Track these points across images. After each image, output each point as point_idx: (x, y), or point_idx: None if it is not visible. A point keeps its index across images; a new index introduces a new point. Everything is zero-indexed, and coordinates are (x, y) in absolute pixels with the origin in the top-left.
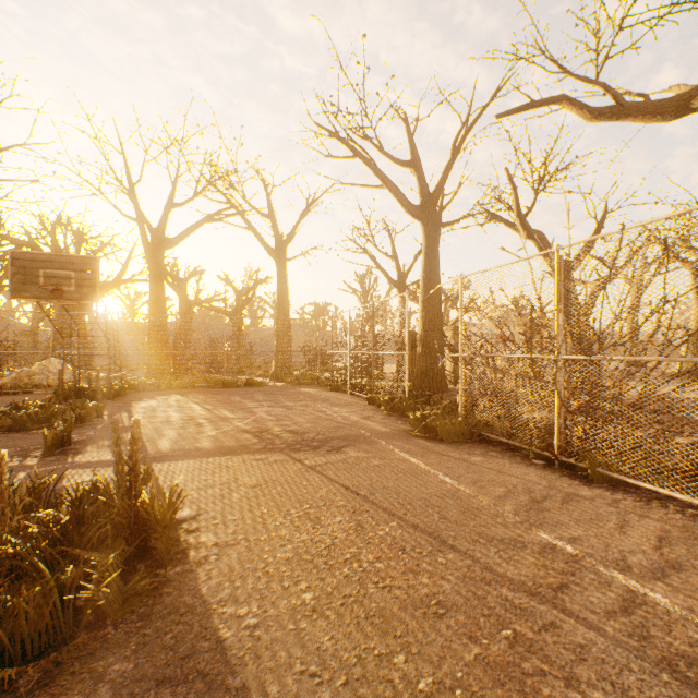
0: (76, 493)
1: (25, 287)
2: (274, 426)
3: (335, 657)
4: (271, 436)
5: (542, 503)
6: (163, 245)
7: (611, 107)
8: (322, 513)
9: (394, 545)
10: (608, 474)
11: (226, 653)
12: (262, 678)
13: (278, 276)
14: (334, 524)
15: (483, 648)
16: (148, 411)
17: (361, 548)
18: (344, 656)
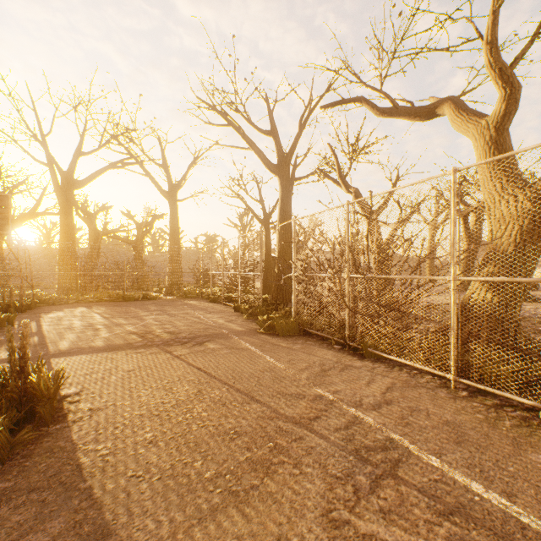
0: None
1: None
2: (157, 329)
3: (157, 466)
4: (152, 336)
5: (327, 371)
6: (71, 186)
7: (391, 108)
8: (175, 385)
9: (219, 402)
10: (373, 352)
11: (82, 471)
12: (104, 481)
13: (171, 213)
14: (182, 391)
15: (253, 453)
16: (55, 320)
17: (196, 405)
18: (163, 465)
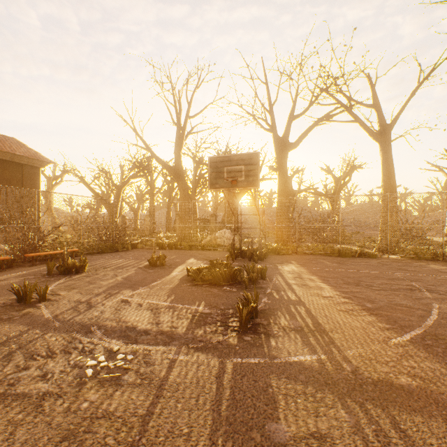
0: None
1: (216, 181)
2: None
3: None
4: None
5: None
6: (286, 148)
7: None
8: None
9: None
10: None
11: None
12: None
13: (382, 157)
14: None
15: None
16: (296, 277)
17: None
18: None
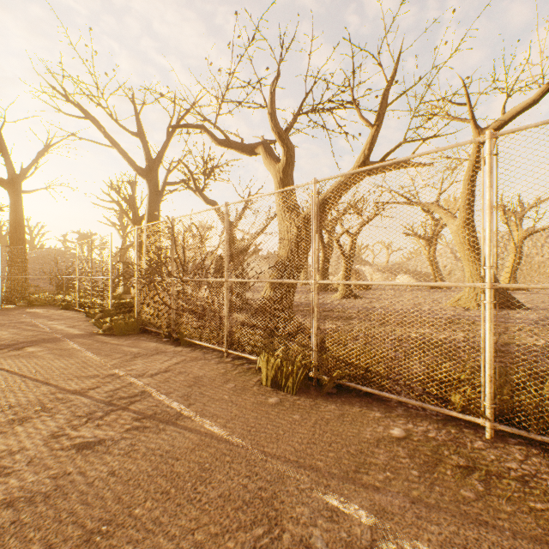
0: None
1: None
2: None
3: None
4: None
5: (137, 358)
6: None
7: (225, 141)
8: None
9: (8, 390)
10: (187, 340)
11: None
12: None
13: (12, 206)
14: None
15: (18, 415)
16: None
17: None
18: None
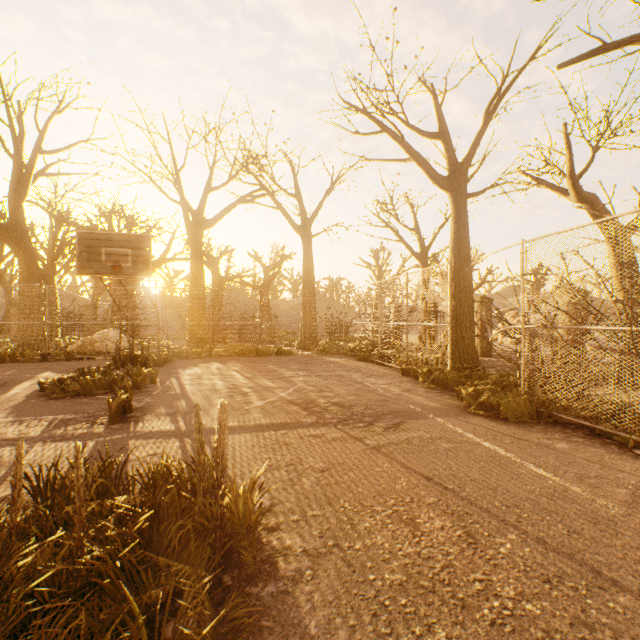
0: (148, 476)
1: (90, 264)
2: (317, 398)
3: None
4: (318, 409)
5: None
6: (202, 226)
7: None
8: (413, 512)
9: (531, 573)
10: None
11: None
12: None
13: (304, 251)
14: (435, 530)
15: None
16: (195, 379)
17: (488, 573)
18: None
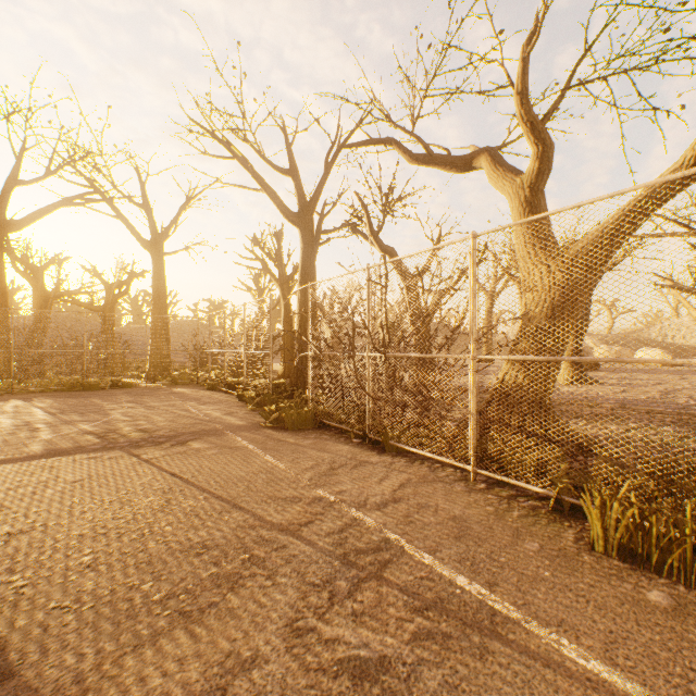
0: None
1: None
2: (125, 427)
3: (92, 593)
4: (116, 436)
5: (337, 470)
6: (2, 227)
7: (425, 155)
8: (137, 496)
9: (191, 513)
10: (395, 445)
11: None
12: (14, 618)
13: (154, 271)
14: (144, 503)
15: (221, 568)
16: None
17: (160, 518)
18: (100, 591)
